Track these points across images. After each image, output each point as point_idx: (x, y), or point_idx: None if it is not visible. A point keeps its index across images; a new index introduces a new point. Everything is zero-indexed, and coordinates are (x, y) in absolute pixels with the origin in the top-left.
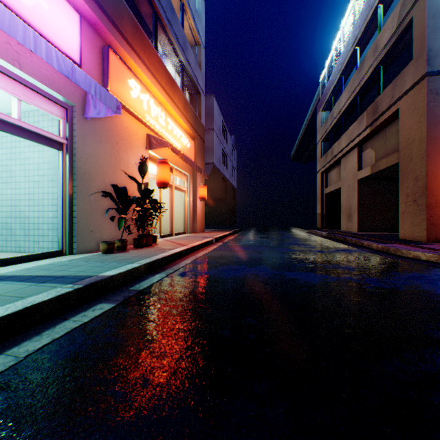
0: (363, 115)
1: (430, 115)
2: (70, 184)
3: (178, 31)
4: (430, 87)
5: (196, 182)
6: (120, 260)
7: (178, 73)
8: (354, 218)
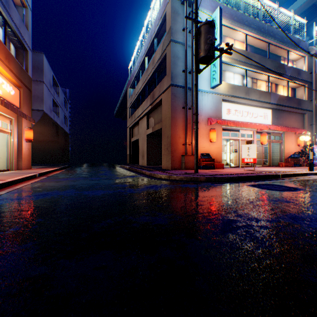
0: (149, 98)
1: (172, 106)
2: None
3: None
4: (173, 92)
5: (22, 125)
6: None
7: None
8: (145, 157)
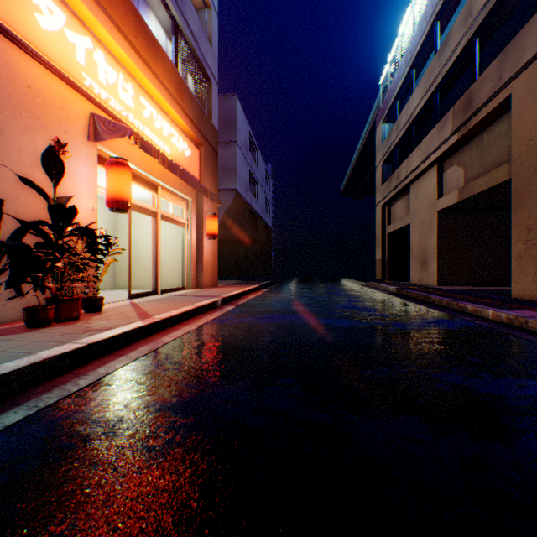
0: (447, 116)
1: None
2: None
3: None
4: None
5: (202, 211)
6: None
7: (171, 39)
8: (431, 266)
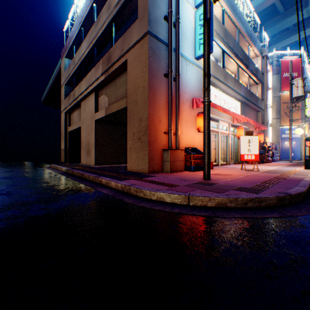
0: (100, 63)
1: (151, 68)
2: None
3: None
4: (151, 45)
5: None
6: None
7: None
8: (93, 154)
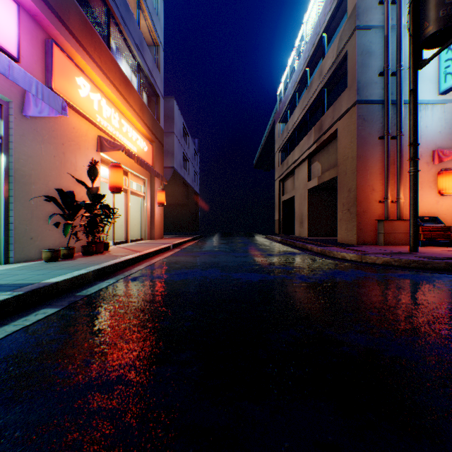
0: (311, 131)
1: (359, 137)
2: (5, 187)
3: (134, 29)
4: (359, 114)
5: (154, 187)
6: (66, 268)
7: (134, 72)
8: (305, 225)
